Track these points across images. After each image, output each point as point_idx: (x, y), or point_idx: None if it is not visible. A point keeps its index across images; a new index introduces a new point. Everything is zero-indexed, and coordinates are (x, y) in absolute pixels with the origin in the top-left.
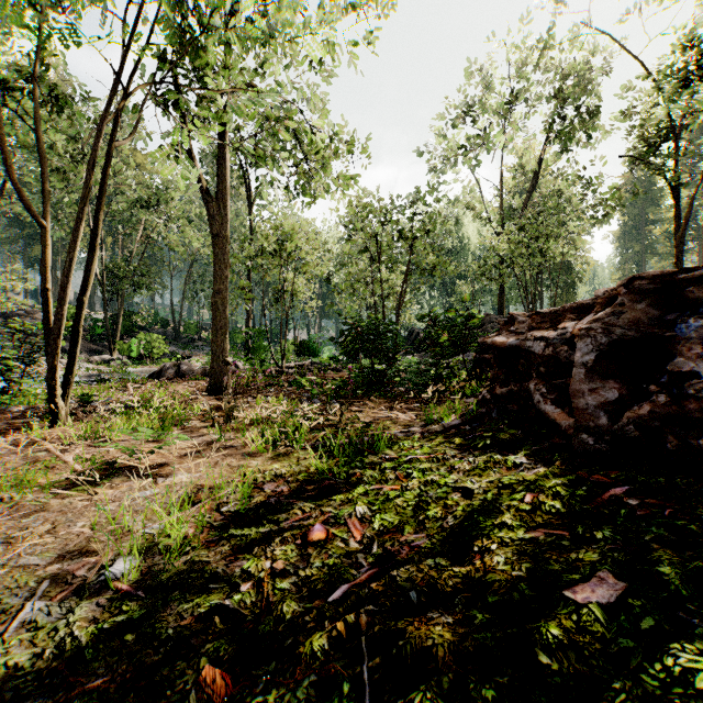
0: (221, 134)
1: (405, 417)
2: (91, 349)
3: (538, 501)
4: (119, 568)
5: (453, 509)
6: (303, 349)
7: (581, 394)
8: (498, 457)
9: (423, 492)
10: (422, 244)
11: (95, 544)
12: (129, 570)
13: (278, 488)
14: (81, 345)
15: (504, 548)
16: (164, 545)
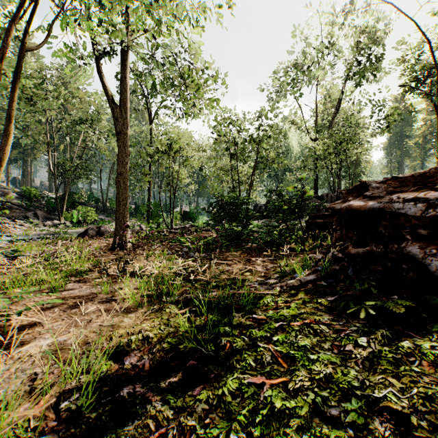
0: (123, 59)
1: (262, 270)
2: (46, 217)
3: None
4: None
5: None
6: (186, 217)
7: None
8: (408, 344)
9: (320, 401)
10: (266, 145)
11: None
12: None
13: (140, 361)
14: (39, 214)
15: None
16: None
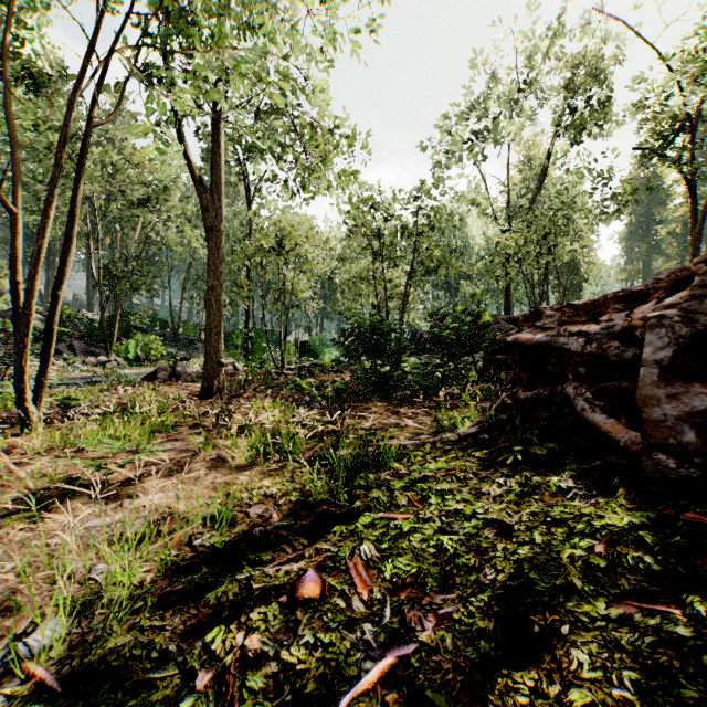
0: (215, 121)
1: (413, 424)
2: (87, 351)
3: (616, 552)
4: (40, 638)
5: (489, 554)
6: (304, 351)
7: (655, 402)
8: (537, 479)
9: (445, 525)
10: (427, 241)
11: (21, 596)
12: (49, 644)
13: (266, 512)
14: (77, 346)
15: (582, 633)
16: (109, 599)
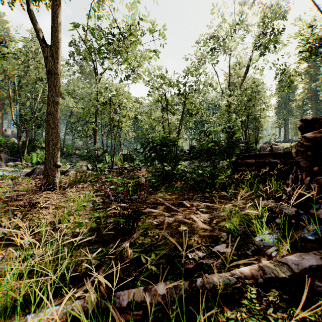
0: None
1: (203, 224)
2: (9, 159)
3: None
4: None
5: None
6: (125, 159)
7: None
8: None
9: None
10: (191, 97)
11: None
12: None
13: None
14: (3, 156)
15: None
16: None
